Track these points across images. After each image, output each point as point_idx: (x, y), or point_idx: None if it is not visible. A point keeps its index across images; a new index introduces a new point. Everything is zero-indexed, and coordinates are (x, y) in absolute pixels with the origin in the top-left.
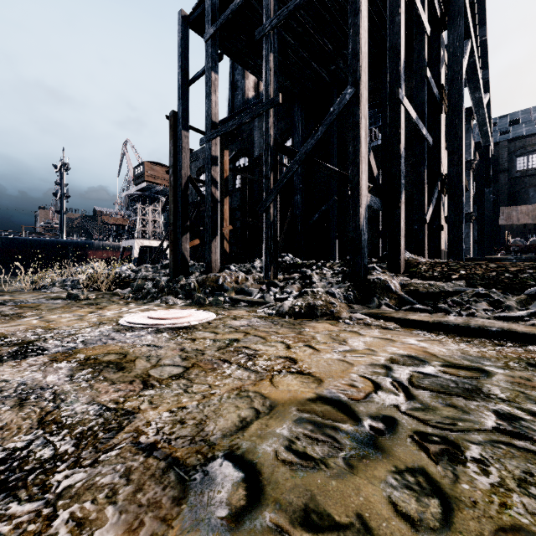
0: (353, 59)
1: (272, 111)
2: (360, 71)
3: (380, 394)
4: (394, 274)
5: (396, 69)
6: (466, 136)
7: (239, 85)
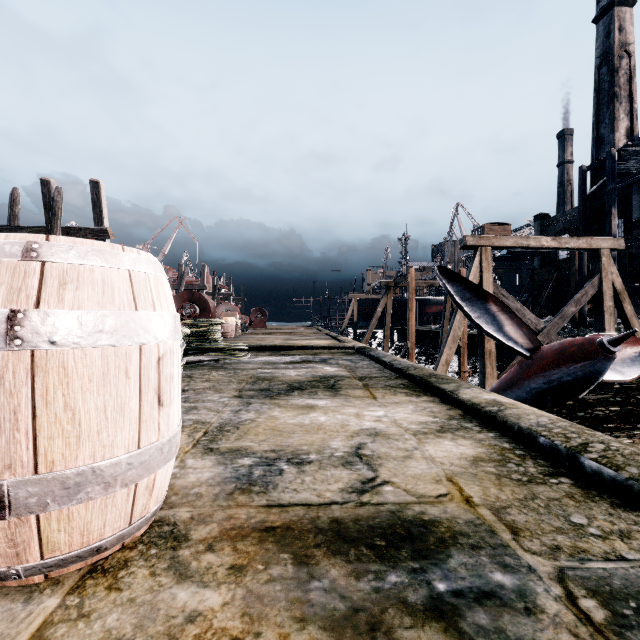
0: None
1: None
2: None
3: None
4: None
5: None
6: None
7: (606, 138)
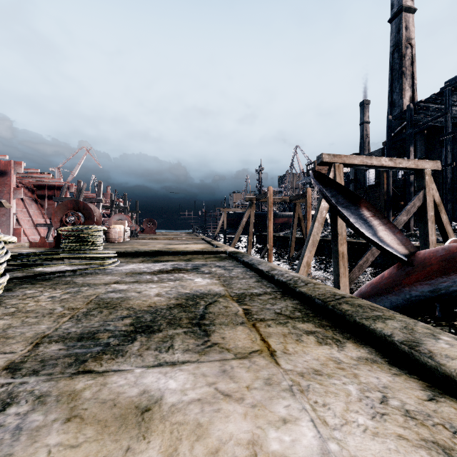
0: None
1: (449, 167)
2: None
3: None
4: None
5: None
6: None
7: (397, 102)
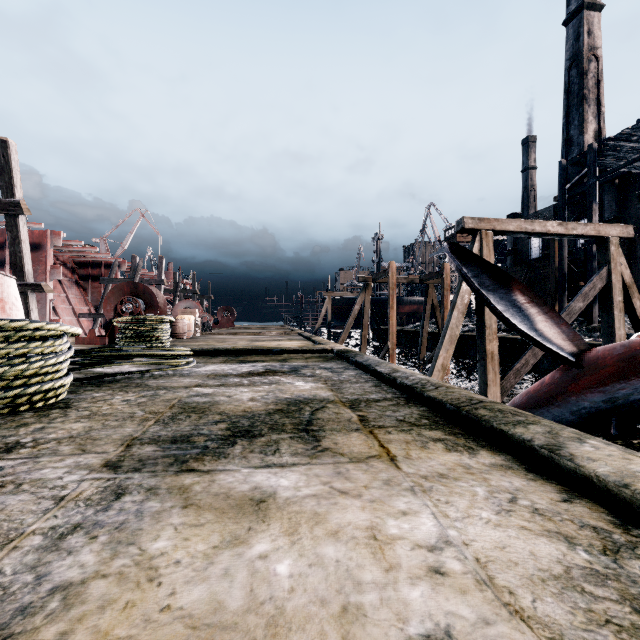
0: None
1: None
2: None
3: None
4: None
5: None
6: None
7: (575, 140)
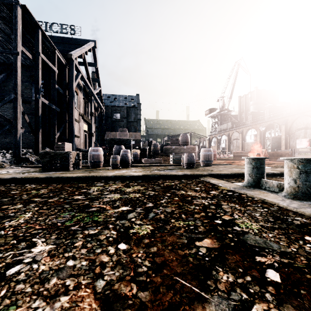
0: (15, 86)
1: None
2: (17, 91)
3: (2, 172)
4: (35, 156)
5: (38, 87)
6: (91, 102)
7: None
